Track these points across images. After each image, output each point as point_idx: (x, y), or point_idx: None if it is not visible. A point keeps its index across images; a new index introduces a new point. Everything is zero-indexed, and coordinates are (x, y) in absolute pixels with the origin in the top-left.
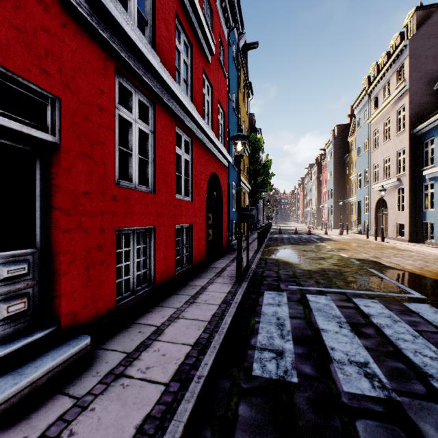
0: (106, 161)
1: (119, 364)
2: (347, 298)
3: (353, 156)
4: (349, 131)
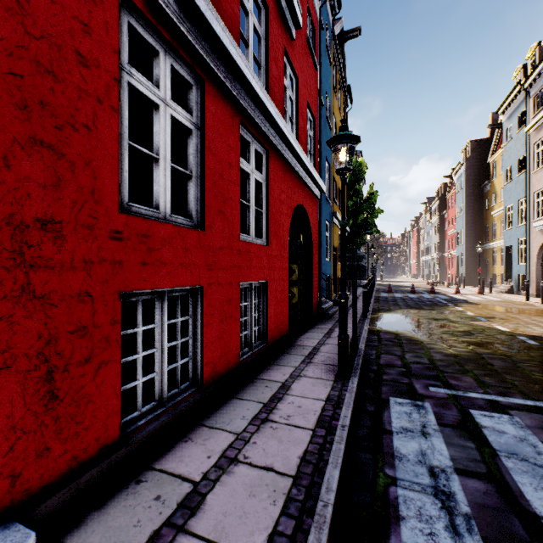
0: (97, 164)
1: None
2: None
3: (496, 183)
4: (489, 148)
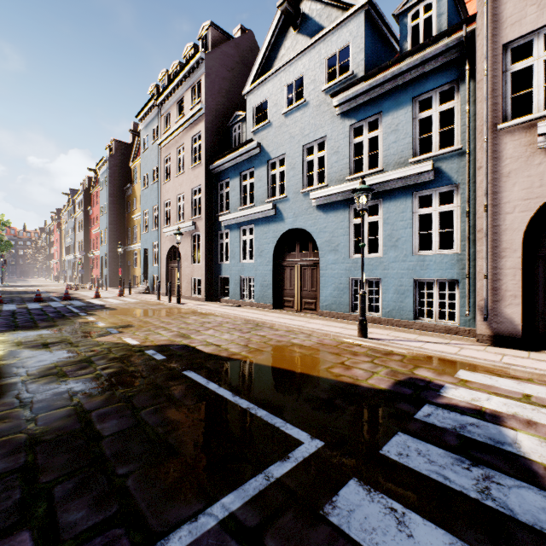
0: None
1: None
2: None
3: (137, 188)
4: (132, 154)
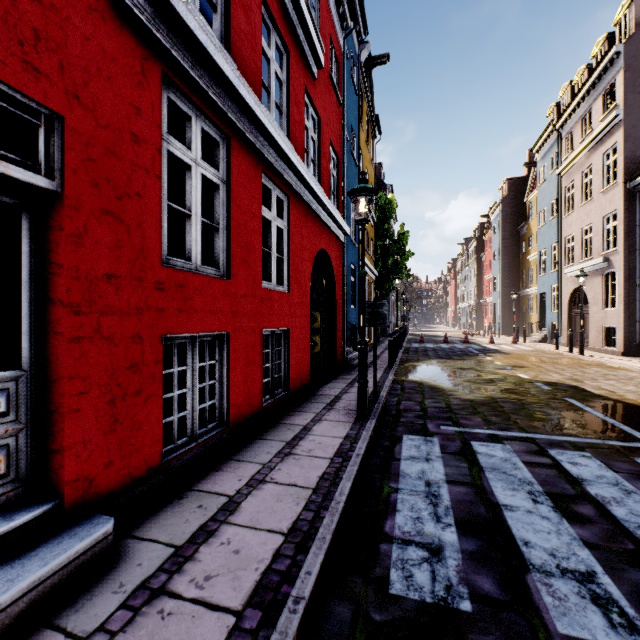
0: (145, 226)
1: (160, 569)
2: (539, 449)
3: (532, 225)
4: (526, 187)
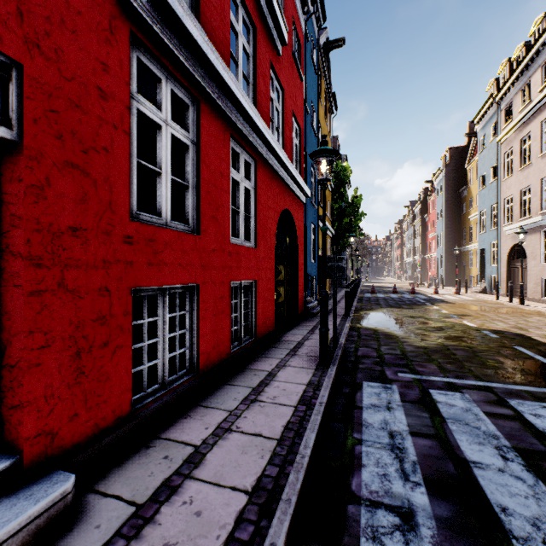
0: (113, 180)
1: (117, 533)
2: (498, 399)
3: (473, 188)
4: (466, 155)
